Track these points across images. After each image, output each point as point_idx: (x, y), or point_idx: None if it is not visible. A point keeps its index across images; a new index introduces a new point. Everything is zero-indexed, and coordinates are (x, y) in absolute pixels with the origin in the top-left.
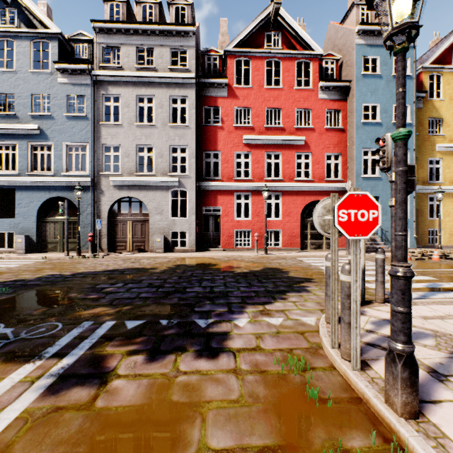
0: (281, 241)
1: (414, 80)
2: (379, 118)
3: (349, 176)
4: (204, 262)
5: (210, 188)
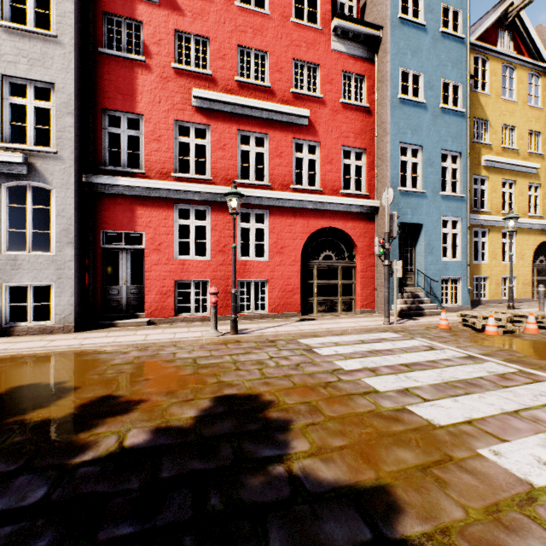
0: (267, 299)
1: (468, 46)
2: (423, 96)
3: (378, 189)
4: (45, 377)
5: (119, 191)
